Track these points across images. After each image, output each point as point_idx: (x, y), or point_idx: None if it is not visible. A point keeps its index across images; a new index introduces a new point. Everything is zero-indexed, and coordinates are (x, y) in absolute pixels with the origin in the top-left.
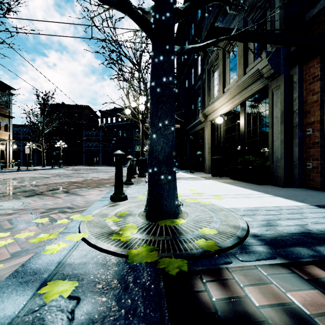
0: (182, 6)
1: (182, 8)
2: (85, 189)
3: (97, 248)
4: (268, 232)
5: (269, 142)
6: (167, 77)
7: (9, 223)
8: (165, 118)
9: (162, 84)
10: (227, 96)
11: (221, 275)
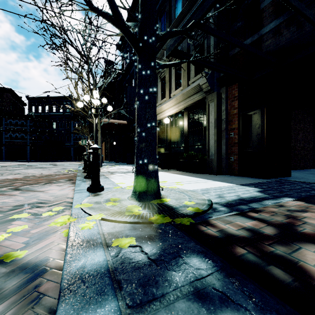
0: (161, 33)
1: (161, 34)
2: (38, 185)
3: (120, 221)
4: (222, 200)
5: (207, 141)
6: (152, 88)
7: None
8: (151, 120)
9: (149, 93)
10: (174, 101)
11: (210, 223)
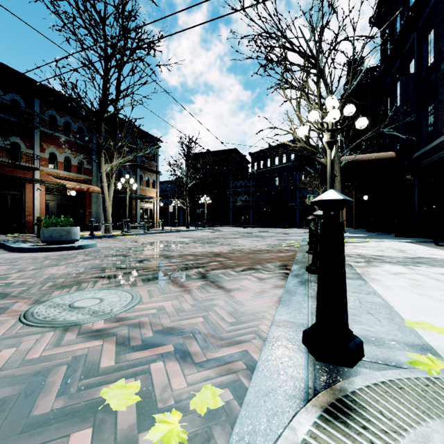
0: None
1: None
2: (233, 271)
3: None
4: None
5: None
6: None
7: (63, 381)
8: None
9: None
10: None
11: None
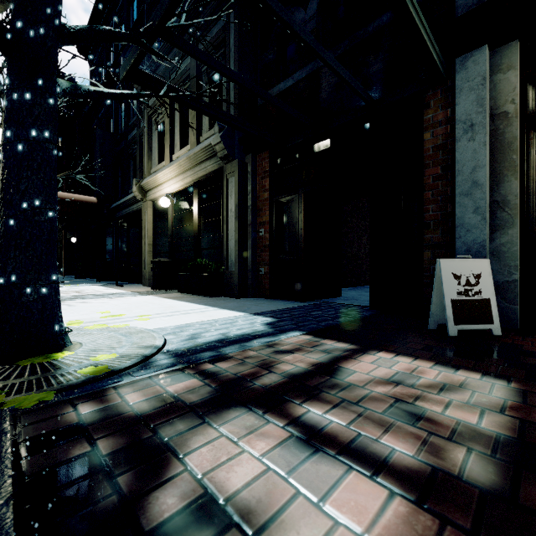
0: (72, 26)
1: (72, 29)
2: None
3: None
4: (185, 345)
5: (225, 242)
6: (40, 130)
7: None
8: (35, 196)
9: (29, 139)
10: (176, 169)
11: (104, 396)
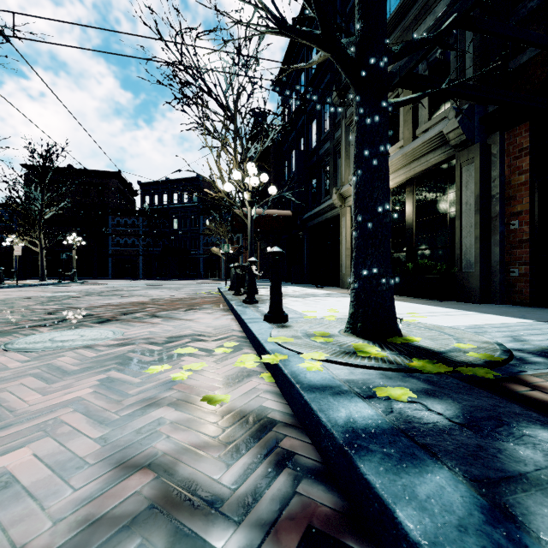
0: (395, 48)
1: (395, 50)
2: (178, 311)
3: (356, 365)
4: (526, 346)
5: (457, 240)
6: (384, 145)
7: (141, 355)
8: (383, 201)
9: (379, 154)
10: None
11: (527, 382)
